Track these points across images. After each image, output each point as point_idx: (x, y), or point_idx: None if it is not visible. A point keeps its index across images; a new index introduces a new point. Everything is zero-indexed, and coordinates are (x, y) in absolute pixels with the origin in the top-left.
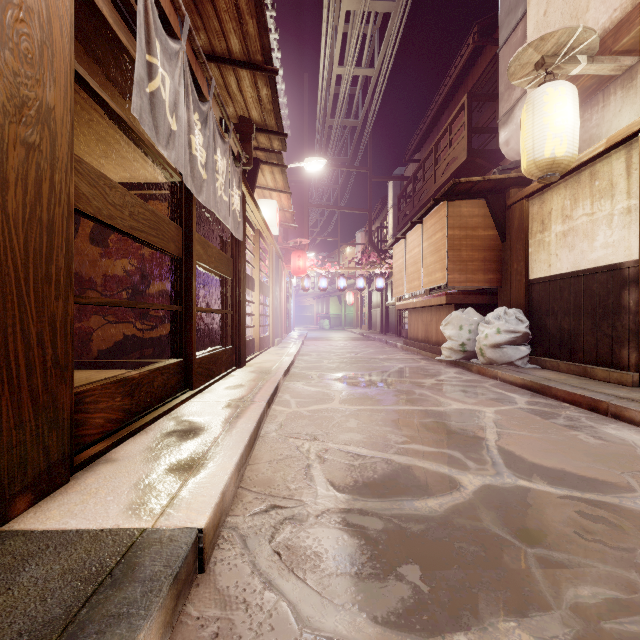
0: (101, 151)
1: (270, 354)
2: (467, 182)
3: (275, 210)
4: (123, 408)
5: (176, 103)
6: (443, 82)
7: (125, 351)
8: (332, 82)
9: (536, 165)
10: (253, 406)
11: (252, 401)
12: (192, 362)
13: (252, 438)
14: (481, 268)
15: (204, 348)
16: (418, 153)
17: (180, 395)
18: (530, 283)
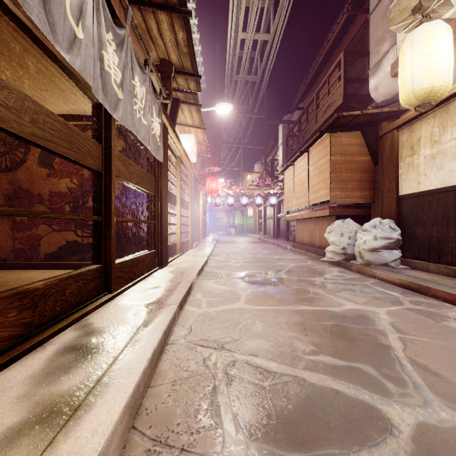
0: (40, 84)
1: (188, 255)
2: (348, 116)
3: (193, 142)
4: (20, 322)
5: (83, 12)
6: (322, 46)
7: (67, 254)
8: (237, 45)
9: (415, 95)
10: (164, 311)
11: (164, 304)
12: (111, 267)
13: (156, 353)
14: (358, 187)
15: (132, 252)
16: (301, 103)
17: (97, 299)
18: (400, 198)
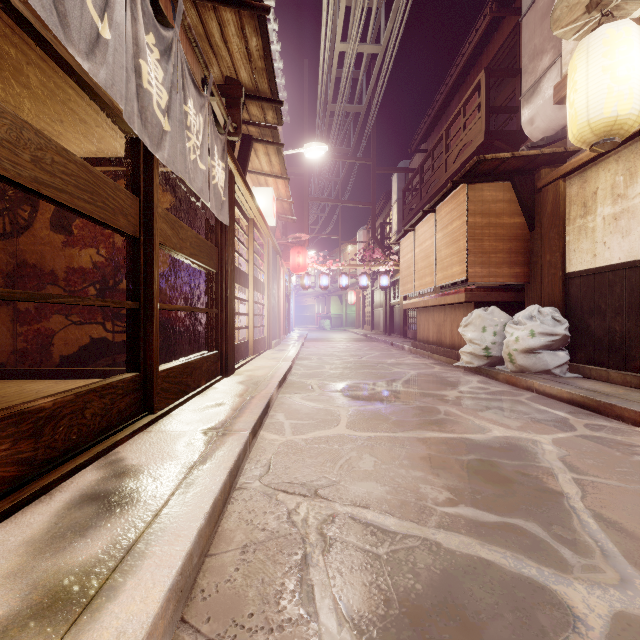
0: (52, 112)
1: (265, 359)
2: (493, 159)
3: (271, 198)
4: (16, 458)
5: (110, 0)
6: (455, 62)
7: (91, 357)
8: (334, 61)
9: (591, 127)
10: (230, 440)
11: (230, 430)
12: (153, 376)
13: (218, 504)
14: (506, 261)
15: (185, 353)
16: (424, 143)
17: (133, 422)
18: (567, 277)
